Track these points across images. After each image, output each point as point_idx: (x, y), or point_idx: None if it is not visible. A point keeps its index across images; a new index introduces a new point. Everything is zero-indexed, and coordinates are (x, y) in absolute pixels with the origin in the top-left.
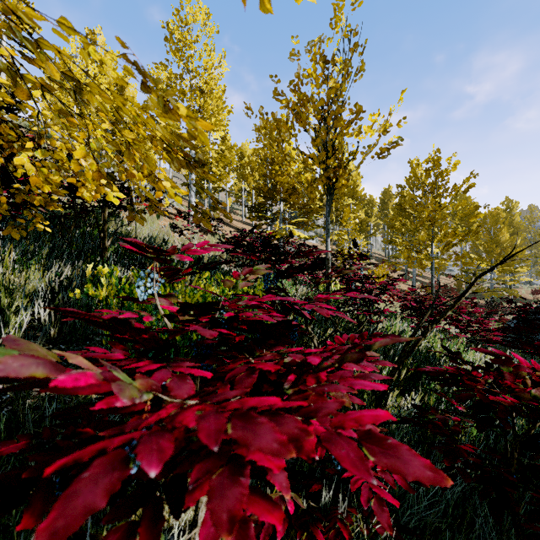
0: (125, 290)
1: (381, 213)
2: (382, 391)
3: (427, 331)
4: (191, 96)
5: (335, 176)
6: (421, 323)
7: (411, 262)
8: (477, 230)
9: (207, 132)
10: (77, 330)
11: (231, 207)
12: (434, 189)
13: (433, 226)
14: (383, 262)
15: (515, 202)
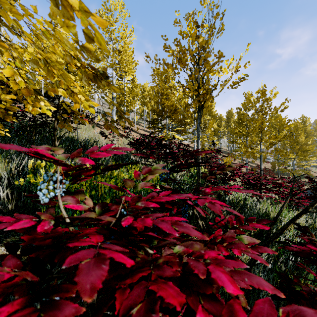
0: None
1: (226, 124)
2: (252, 261)
3: (296, 218)
4: (113, 54)
5: (203, 100)
6: (283, 207)
7: (247, 155)
8: (290, 135)
9: (122, 76)
10: (28, 204)
11: (137, 121)
12: (262, 109)
13: (261, 132)
14: (228, 154)
15: (307, 117)
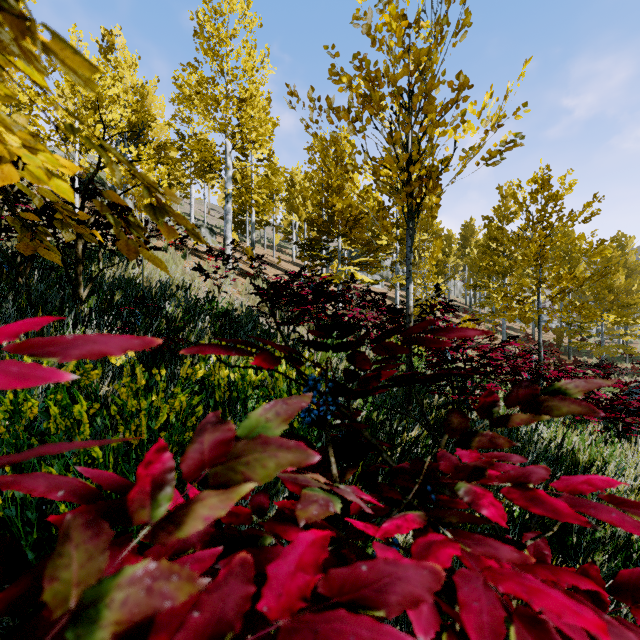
0: (6, 403)
1: (462, 251)
2: None
3: None
4: (226, 104)
5: (420, 193)
6: None
7: (510, 315)
8: (605, 272)
9: (246, 150)
10: None
11: (279, 245)
12: (543, 217)
13: (540, 267)
14: (464, 312)
15: (629, 237)
